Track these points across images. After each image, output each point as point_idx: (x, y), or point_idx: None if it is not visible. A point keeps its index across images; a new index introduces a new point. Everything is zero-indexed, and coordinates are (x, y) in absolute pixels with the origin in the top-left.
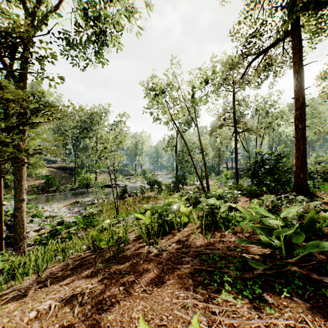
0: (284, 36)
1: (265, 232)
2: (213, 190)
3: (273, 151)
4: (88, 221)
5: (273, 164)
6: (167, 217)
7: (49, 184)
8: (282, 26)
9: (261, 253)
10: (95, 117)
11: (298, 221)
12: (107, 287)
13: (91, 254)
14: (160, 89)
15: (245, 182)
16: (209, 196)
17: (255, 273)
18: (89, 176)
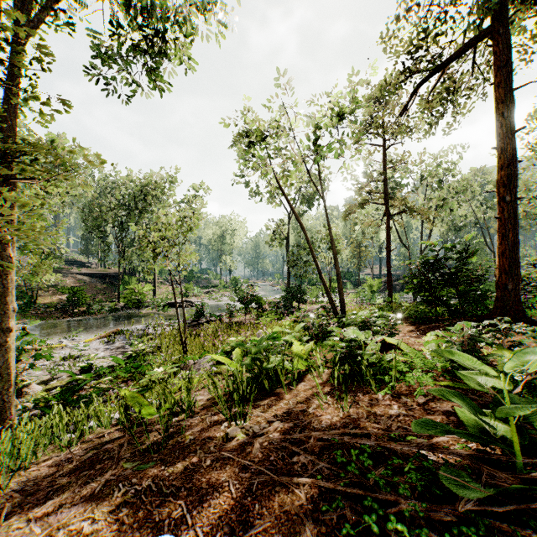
0: (478, 39)
1: (470, 404)
2: (353, 312)
3: (457, 243)
4: (135, 365)
5: (457, 267)
6: (267, 363)
7: (74, 301)
8: (477, 15)
9: (464, 451)
10: (153, 190)
11: (525, 374)
12: (122, 531)
13: (122, 435)
14: (257, 135)
15: (403, 298)
16: (345, 322)
17: (462, 510)
18: (141, 288)
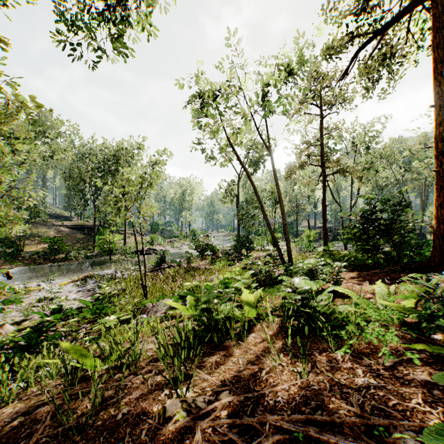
0: (415, 5)
1: None
2: (300, 260)
3: (392, 197)
4: (100, 307)
5: (394, 218)
6: (217, 313)
7: (55, 249)
8: None
9: None
10: (123, 155)
11: None
12: None
13: (62, 394)
14: (209, 97)
15: (335, 246)
16: (292, 270)
17: None
18: (112, 238)
